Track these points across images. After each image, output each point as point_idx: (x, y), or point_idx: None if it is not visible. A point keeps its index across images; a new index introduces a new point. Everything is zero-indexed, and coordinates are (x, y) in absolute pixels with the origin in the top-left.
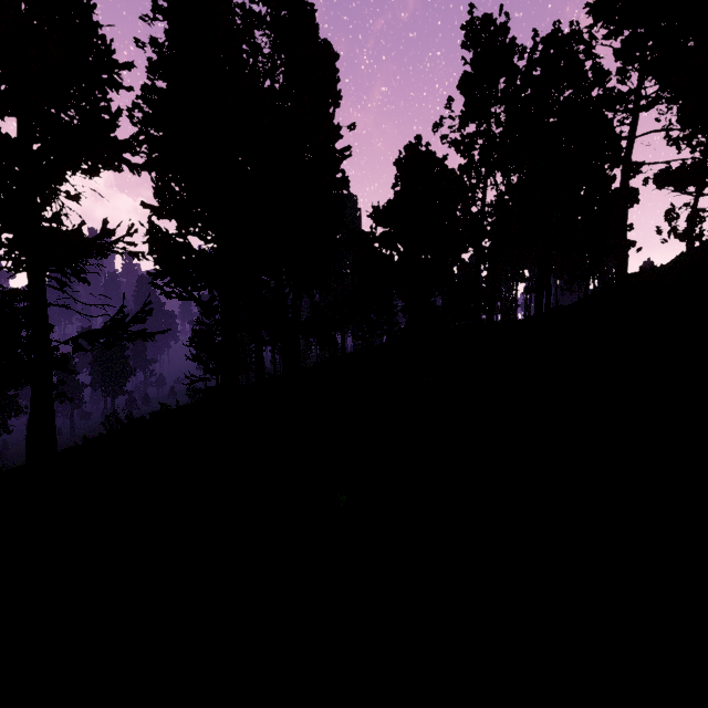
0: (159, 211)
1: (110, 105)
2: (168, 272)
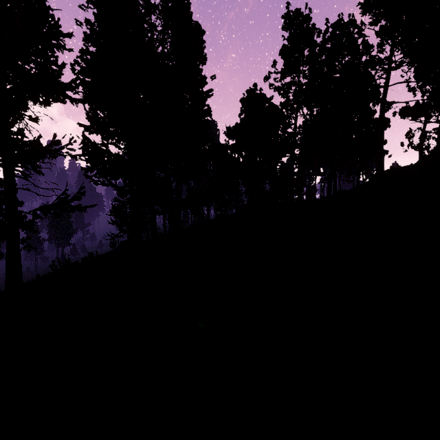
0: (90, 129)
1: (57, 60)
2: (95, 168)
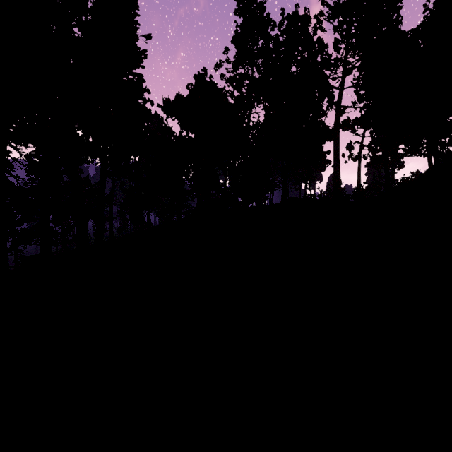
0: None
1: None
2: None
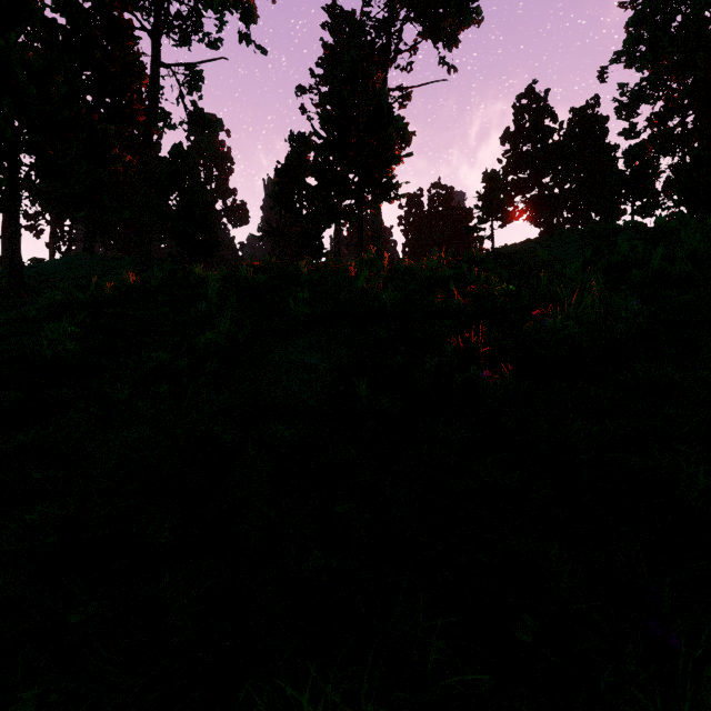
0: None
1: None
2: None
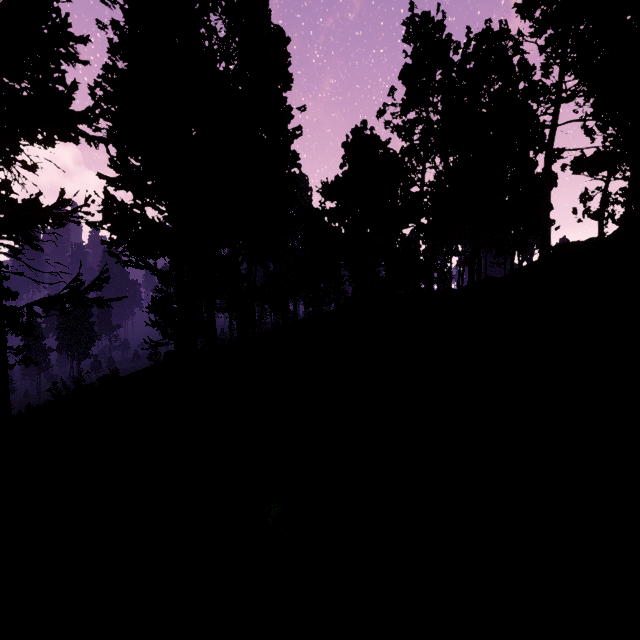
0: (115, 182)
1: (63, 76)
2: (122, 241)
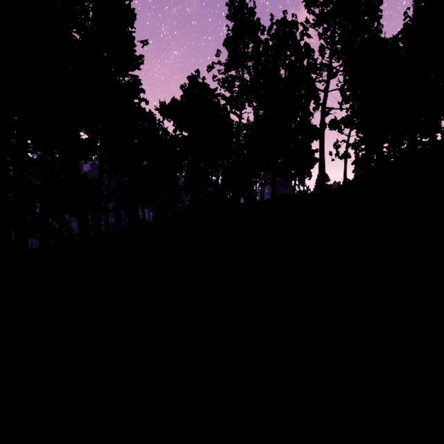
0: None
1: None
2: None
